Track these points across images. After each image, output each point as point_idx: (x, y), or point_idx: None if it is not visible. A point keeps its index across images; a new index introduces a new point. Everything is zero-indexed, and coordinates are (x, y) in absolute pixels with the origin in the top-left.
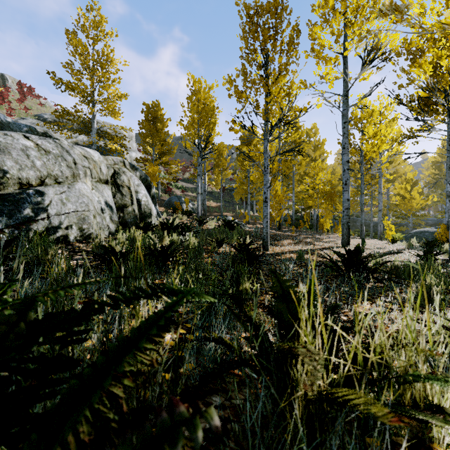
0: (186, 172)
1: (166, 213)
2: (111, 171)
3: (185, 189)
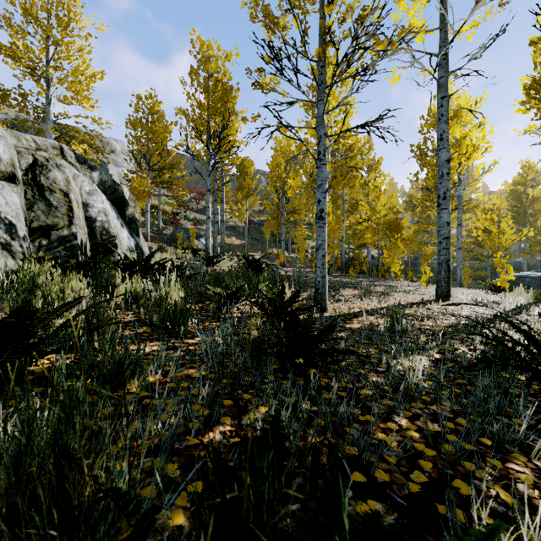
0: (202, 201)
1: (160, 249)
2: (27, 161)
3: (198, 222)
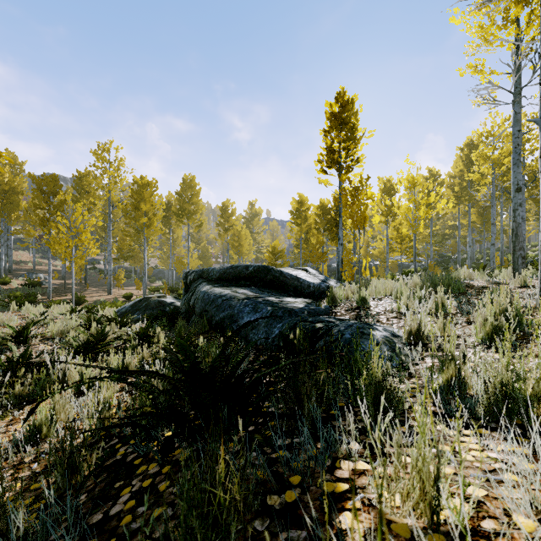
0: None
1: None
2: None
3: None
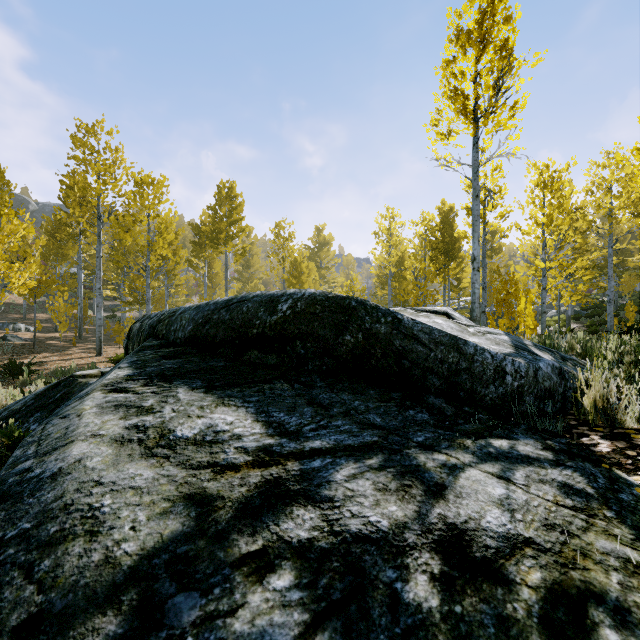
0: None
1: None
2: None
3: None
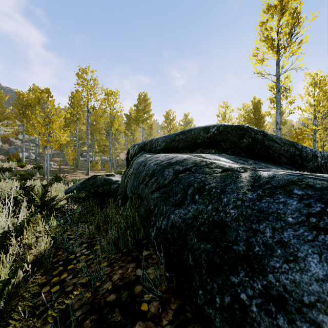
0: None
1: (2, 160)
2: None
3: (26, 140)
